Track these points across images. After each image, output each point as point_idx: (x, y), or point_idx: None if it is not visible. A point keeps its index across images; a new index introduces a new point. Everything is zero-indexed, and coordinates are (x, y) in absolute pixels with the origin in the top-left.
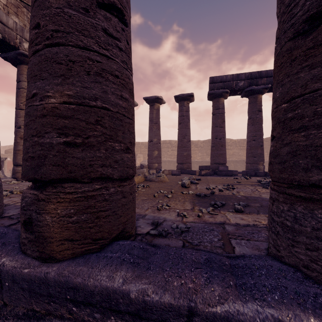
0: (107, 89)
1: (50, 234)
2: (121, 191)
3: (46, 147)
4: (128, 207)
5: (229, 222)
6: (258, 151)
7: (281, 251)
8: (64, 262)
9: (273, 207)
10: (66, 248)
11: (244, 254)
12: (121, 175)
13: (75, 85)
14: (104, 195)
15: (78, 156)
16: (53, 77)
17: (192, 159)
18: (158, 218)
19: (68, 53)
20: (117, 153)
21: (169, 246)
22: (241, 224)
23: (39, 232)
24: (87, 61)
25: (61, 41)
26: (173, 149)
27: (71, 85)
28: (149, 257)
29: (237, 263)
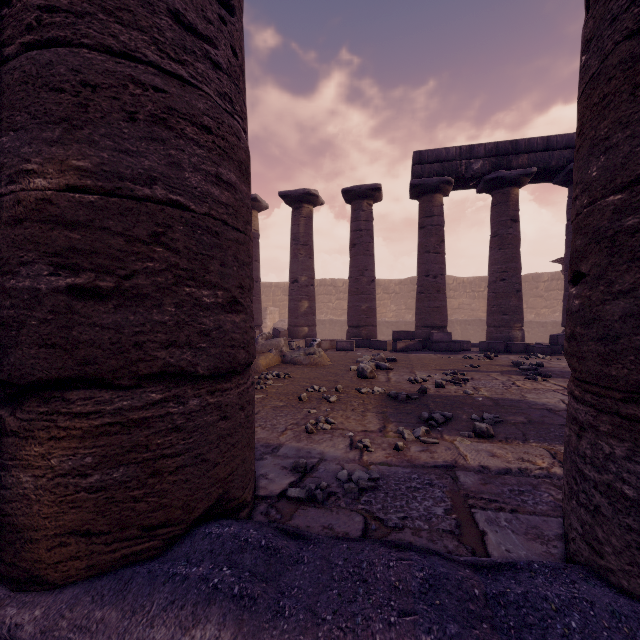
0: (181, 159)
1: (30, 519)
2: (217, 405)
3: (21, 300)
4: (235, 441)
5: (465, 464)
6: (511, 301)
7: (607, 557)
8: (67, 592)
9: (581, 444)
10: (71, 555)
11: (513, 560)
12: (217, 365)
13: (97, 146)
14: (174, 417)
15: (104, 323)
16: (40, 125)
17: (378, 318)
18: (308, 454)
19: (80, 64)
20: (207, 312)
21: (331, 530)
22: (491, 467)
23: (5, 514)
24: (128, 86)
25: (61, 34)
26: (340, 296)
27: (86, 144)
28: (281, 574)
29: (502, 590)
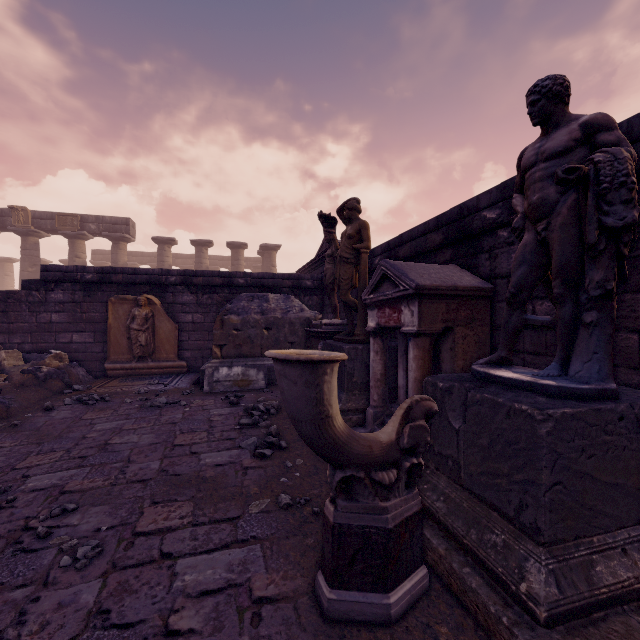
0: None
1: None
2: None
3: None
4: None
5: None
6: None
7: None
8: None
9: None
10: None
11: None
12: None
13: None
14: None
15: None
16: None
17: None
18: None
19: None
20: None
21: None
22: None
23: None
24: None
25: None
26: None
27: None
28: None
29: None
